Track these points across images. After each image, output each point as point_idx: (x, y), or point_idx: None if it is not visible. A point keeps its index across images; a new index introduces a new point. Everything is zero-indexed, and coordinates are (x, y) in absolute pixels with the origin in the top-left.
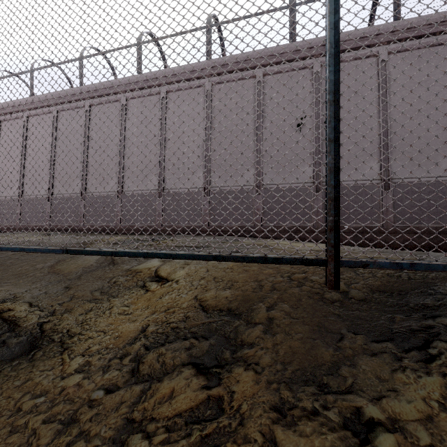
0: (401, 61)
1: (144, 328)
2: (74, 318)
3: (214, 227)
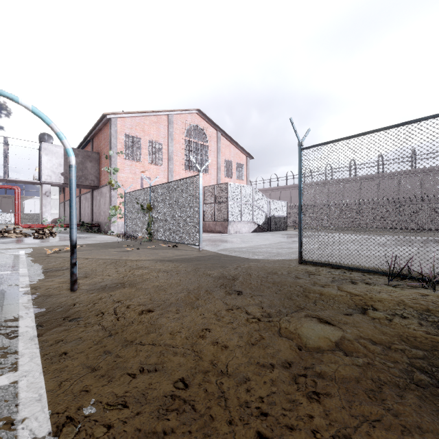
0: None
1: None
2: None
3: None
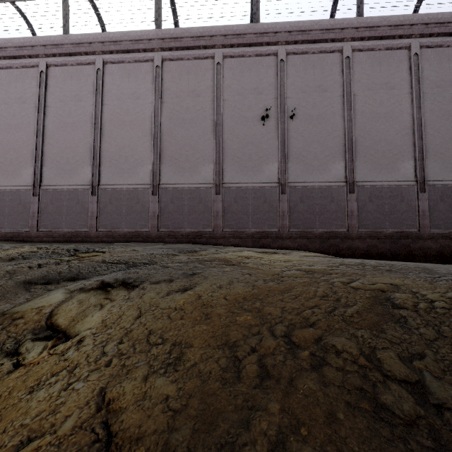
0: (364, 61)
1: None
2: None
3: (165, 232)
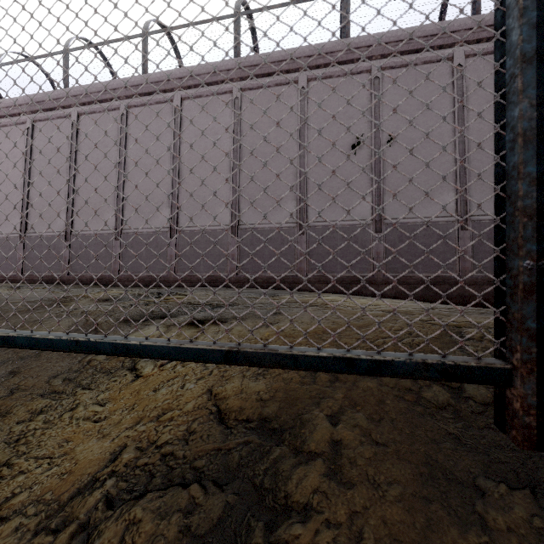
0: (482, 67)
1: (116, 454)
2: (6, 430)
3: (244, 277)
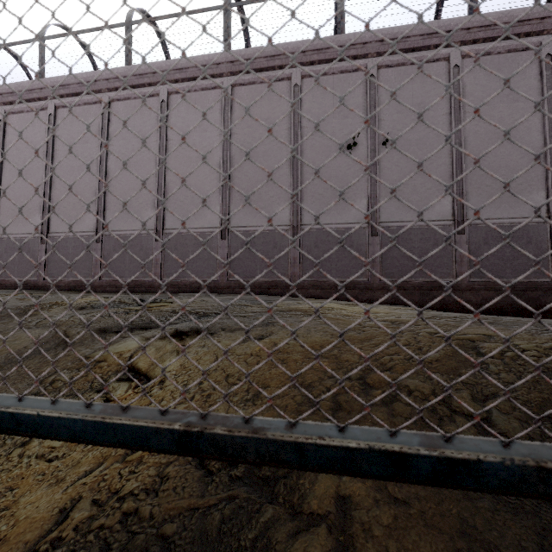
0: (478, 68)
1: (66, 511)
2: None
3: (235, 282)
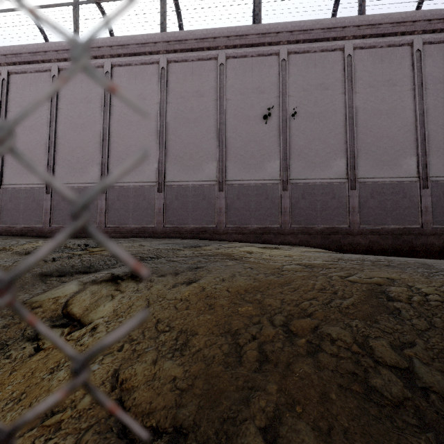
0: (366, 58)
1: None
2: None
3: (170, 228)
